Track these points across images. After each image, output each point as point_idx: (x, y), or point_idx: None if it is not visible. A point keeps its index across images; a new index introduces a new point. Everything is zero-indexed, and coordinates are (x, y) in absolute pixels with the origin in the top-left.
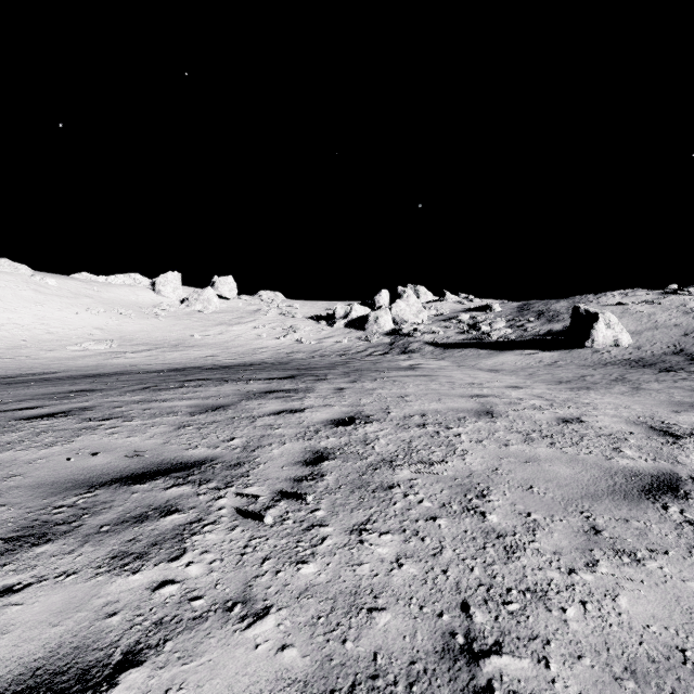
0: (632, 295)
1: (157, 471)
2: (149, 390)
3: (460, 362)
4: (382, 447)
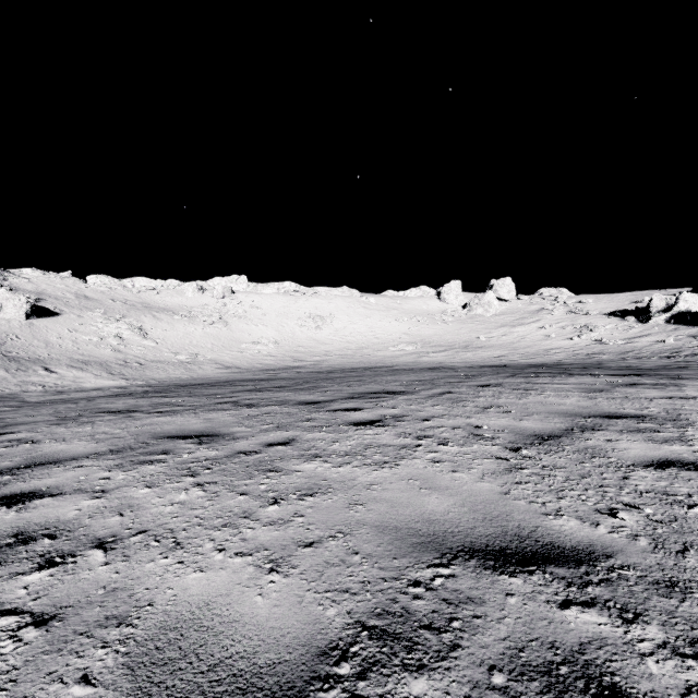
0: None
1: (615, 416)
2: (518, 377)
3: None
4: None
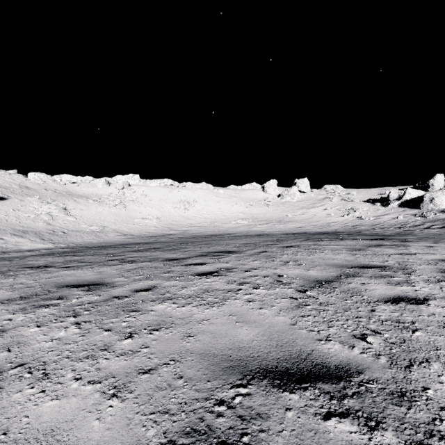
0: None
1: (367, 266)
2: (309, 241)
3: None
4: None
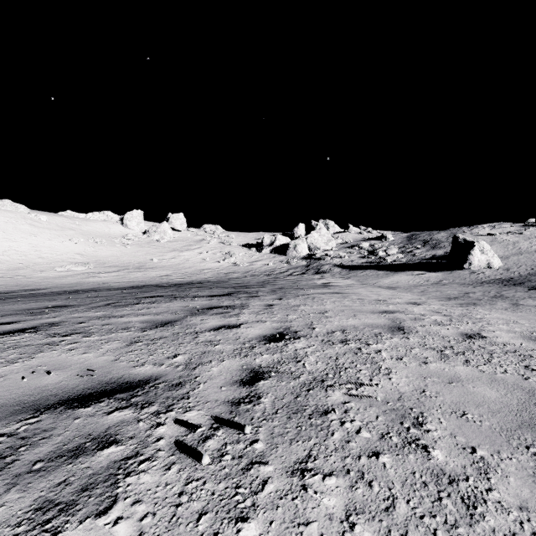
0: (499, 227)
1: (103, 391)
2: (110, 307)
3: (363, 281)
4: (312, 364)
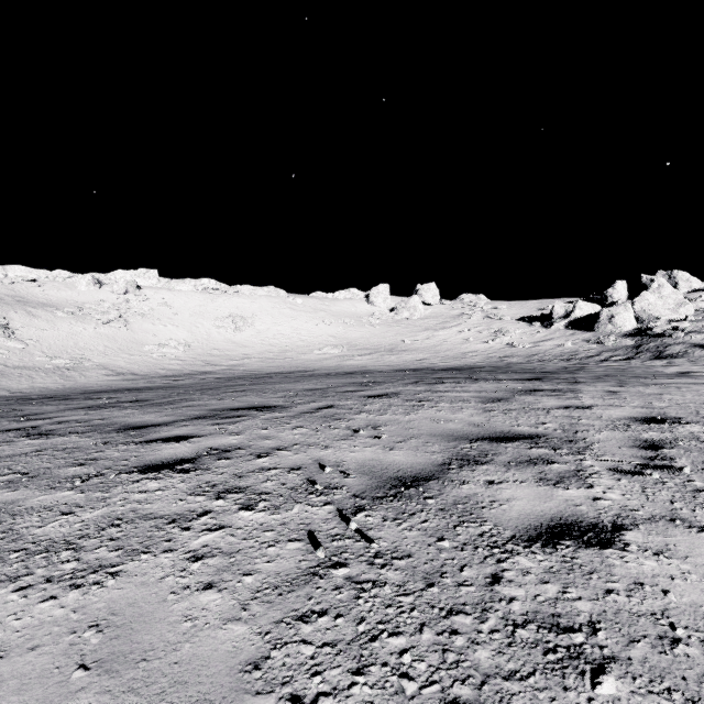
0: None
1: (506, 437)
2: (421, 384)
3: None
4: None
